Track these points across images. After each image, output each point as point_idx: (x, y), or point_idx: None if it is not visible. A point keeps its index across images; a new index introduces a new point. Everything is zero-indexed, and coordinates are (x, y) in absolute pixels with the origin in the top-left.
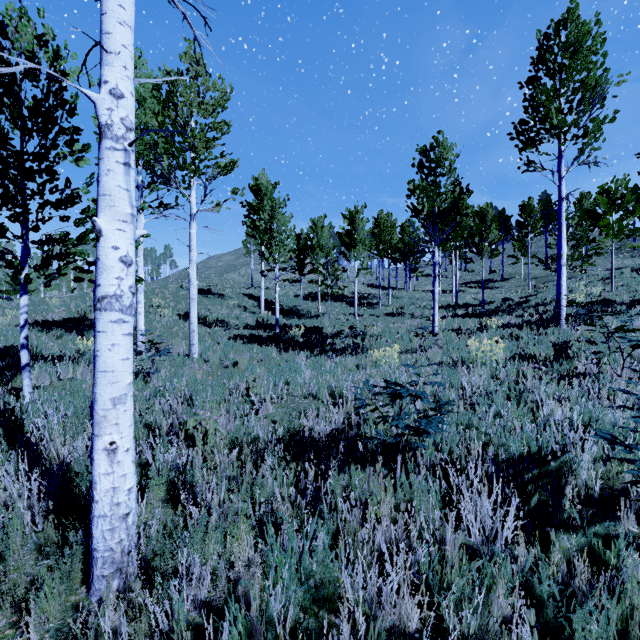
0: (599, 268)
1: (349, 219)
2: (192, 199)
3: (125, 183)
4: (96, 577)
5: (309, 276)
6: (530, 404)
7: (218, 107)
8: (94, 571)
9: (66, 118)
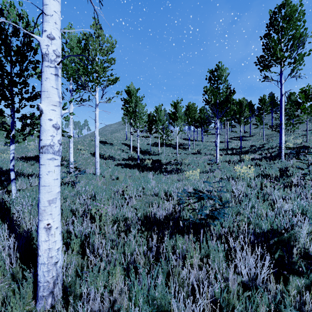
0: (299, 130)
1: (174, 106)
2: (96, 97)
3: (55, 85)
4: (39, 296)
5: (154, 134)
6: (270, 201)
7: (109, 51)
8: (38, 293)
9: (32, 55)
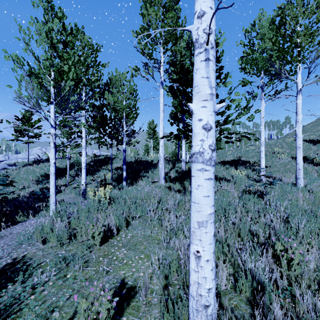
0: None
1: None
2: (298, 80)
3: (206, 73)
4: None
5: None
6: None
7: None
8: None
9: (216, 64)
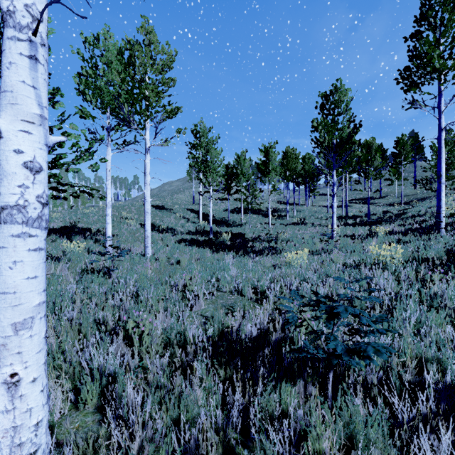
0: None
1: (264, 152)
2: (147, 137)
3: (31, 79)
4: None
5: (234, 196)
6: (448, 311)
7: (165, 66)
8: None
9: None
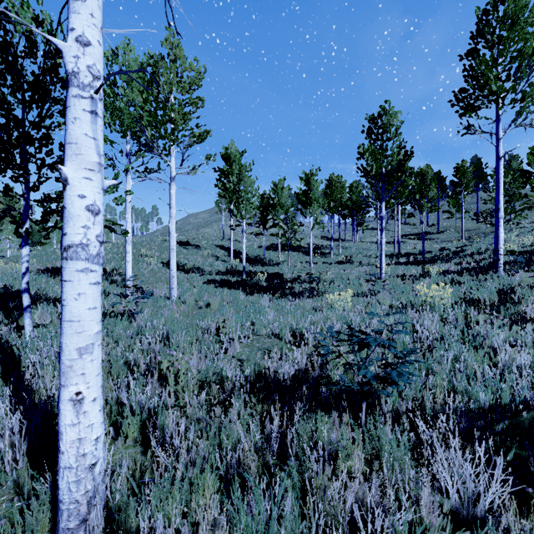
0: (526, 221)
1: (305, 181)
2: (172, 164)
3: (92, 131)
4: (61, 530)
5: (271, 230)
6: (487, 349)
7: (193, 85)
8: (60, 523)
9: (59, 90)
